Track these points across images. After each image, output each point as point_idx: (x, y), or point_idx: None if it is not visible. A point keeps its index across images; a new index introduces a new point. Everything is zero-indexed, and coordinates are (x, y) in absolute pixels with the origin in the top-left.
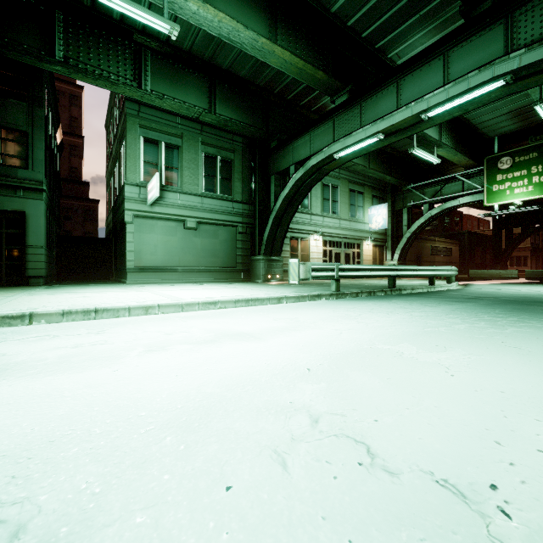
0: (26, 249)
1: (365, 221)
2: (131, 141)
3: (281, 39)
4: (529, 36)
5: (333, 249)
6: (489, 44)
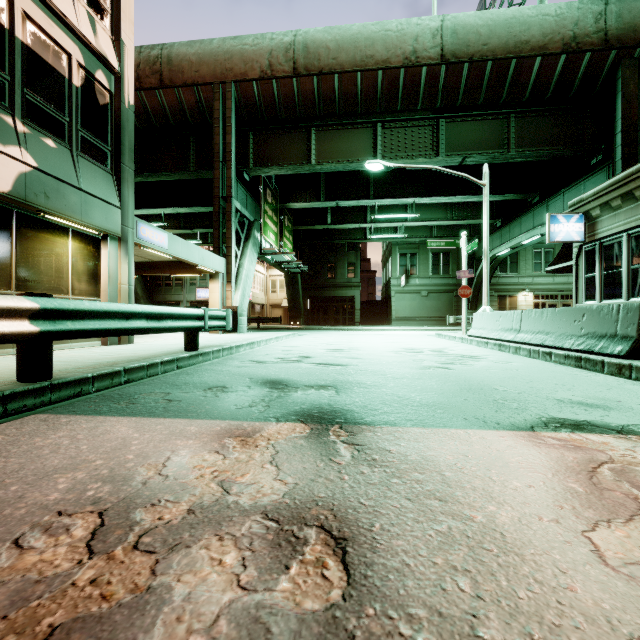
0: (355, 311)
1: None
2: (393, 257)
3: (455, 213)
4: None
5: (547, 301)
6: (542, 214)
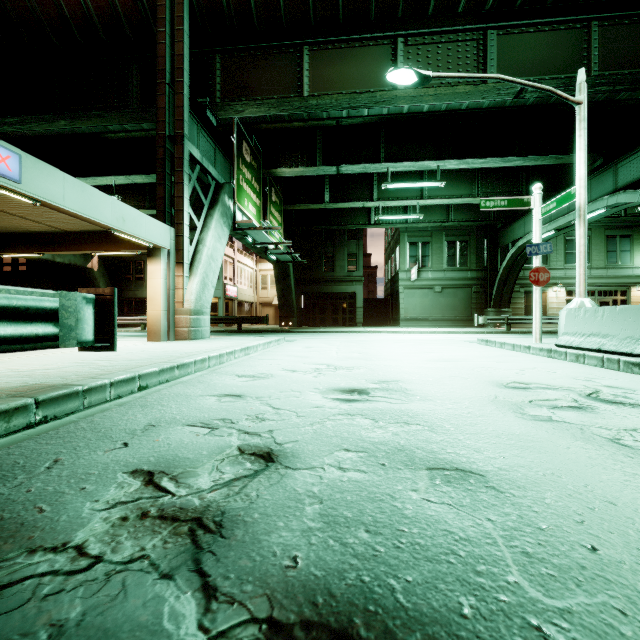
0: (356, 310)
1: (633, 266)
2: (402, 246)
3: (481, 189)
4: (622, 181)
5: None
6: (607, 181)
